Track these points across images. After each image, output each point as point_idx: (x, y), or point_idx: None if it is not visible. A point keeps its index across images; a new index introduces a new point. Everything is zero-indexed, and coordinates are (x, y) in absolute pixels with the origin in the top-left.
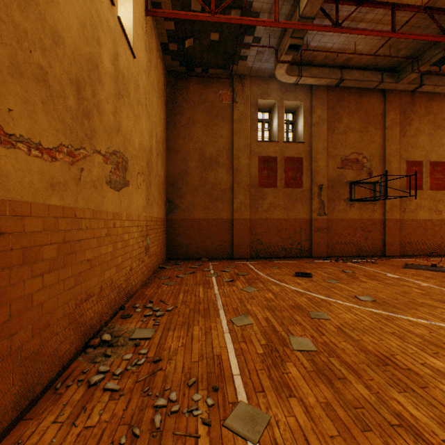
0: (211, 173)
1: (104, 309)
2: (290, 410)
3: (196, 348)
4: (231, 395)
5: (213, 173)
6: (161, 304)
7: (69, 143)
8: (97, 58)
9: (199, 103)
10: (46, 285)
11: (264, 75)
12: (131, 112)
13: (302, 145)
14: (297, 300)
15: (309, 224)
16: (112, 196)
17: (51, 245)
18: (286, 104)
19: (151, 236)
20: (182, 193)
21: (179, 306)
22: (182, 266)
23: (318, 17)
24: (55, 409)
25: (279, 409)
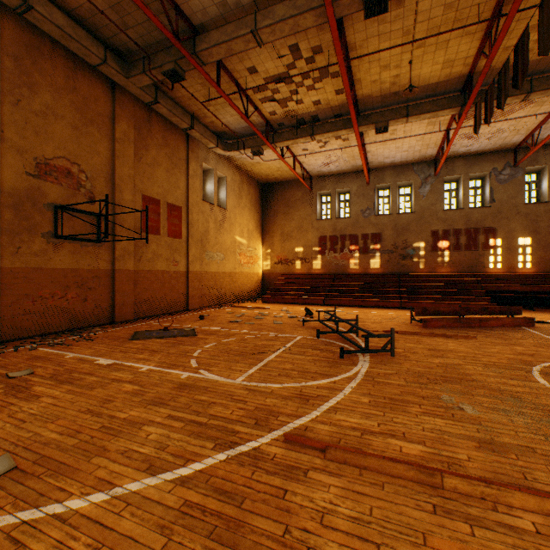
0: None
1: None
2: None
3: None
4: None
5: None
6: None
7: None
8: None
9: None
10: None
11: None
12: None
13: None
14: None
15: None
16: None
17: None
18: None
19: None
20: None
21: None
22: None
23: None
24: None
25: None
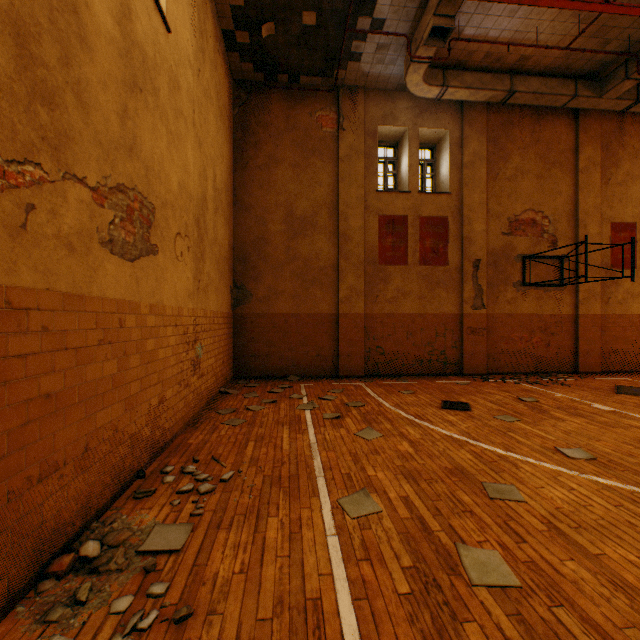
0: (304, 242)
1: (95, 485)
2: None
3: (269, 579)
4: None
5: (306, 242)
6: (213, 465)
7: None
8: None
9: (284, 132)
10: None
11: (388, 87)
12: (162, 125)
13: (448, 198)
14: (455, 456)
15: (459, 322)
16: (117, 269)
17: None
18: (422, 134)
19: (204, 341)
20: (258, 273)
21: (245, 469)
22: (257, 390)
23: None
24: None
25: None
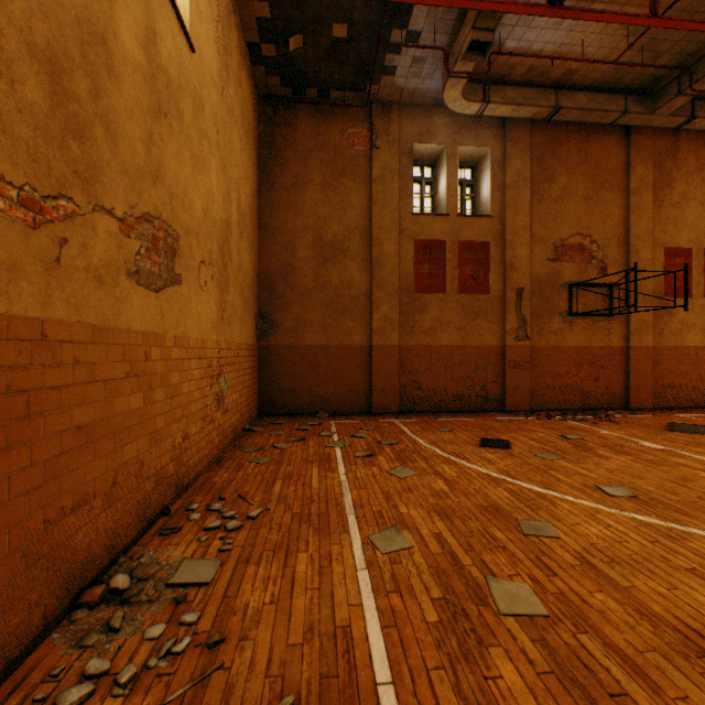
0: (335, 268)
1: (122, 520)
2: None
3: (299, 609)
4: None
5: (337, 268)
6: (240, 503)
7: (25, 181)
8: (105, 25)
9: (313, 150)
10: None
11: (424, 102)
12: (187, 149)
13: (489, 221)
14: (491, 494)
15: (501, 354)
16: (143, 301)
17: None
18: (462, 152)
19: (228, 375)
20: (285, 302)
21: (273, 507)
22: (284, 427)
23: None
24: None
25: None
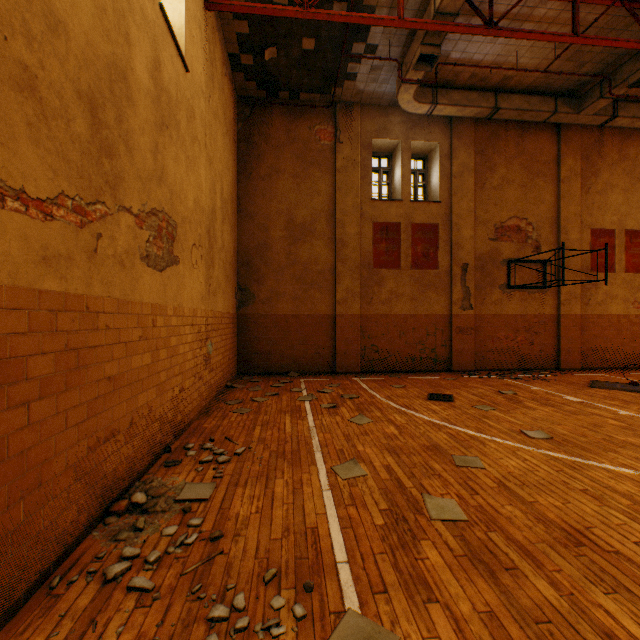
0: (304, 247)
1: (137, 452)
2: (430, 626)
3: (278, 516)
4: (333, 599)
5: (306, 247)
6: (227, 443)
7: (76, 193)
8: (125, 64)
9: (285, 144)
10: (35, 420)
11: (382, 102)
12: (182, 152)
13: (438, 206)
14: (433, 436)
15: (448, 322)
16: (151, 279)
17: (43, 356)
18: (414, 146)
19: (213, 339)
20: (261, 277)
21: (254, 446)
22: (260, 385)
23: (462, 13)
24: (46, 625)
25: (413, 625)
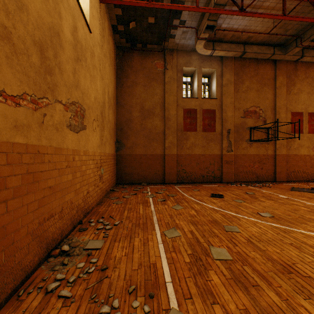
0: (149, 121)
1: (65, 224)
2: None
3: (136, 257)
4: (164, 302)
5: (150, 121)
6: (110, 219)
7: (32, 93)
8: (59, 28)
9: (140, 70)
10: (10, 209)
11: (187, 49)
12: (88, 73)
13: (215, 101)
14: (213, 216)
15: (220, 158)
16: (72, 136)
17: (15, 176)
18: (204, 71)
19: (104, 167)
20: (127, 135)
21: (124, 221)
22: (127, 189)
23: (227, 4)
24: None
25: None
